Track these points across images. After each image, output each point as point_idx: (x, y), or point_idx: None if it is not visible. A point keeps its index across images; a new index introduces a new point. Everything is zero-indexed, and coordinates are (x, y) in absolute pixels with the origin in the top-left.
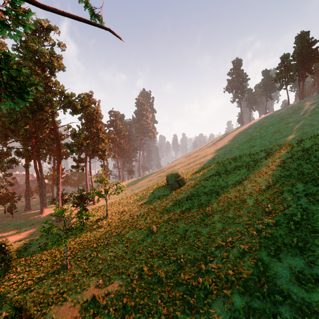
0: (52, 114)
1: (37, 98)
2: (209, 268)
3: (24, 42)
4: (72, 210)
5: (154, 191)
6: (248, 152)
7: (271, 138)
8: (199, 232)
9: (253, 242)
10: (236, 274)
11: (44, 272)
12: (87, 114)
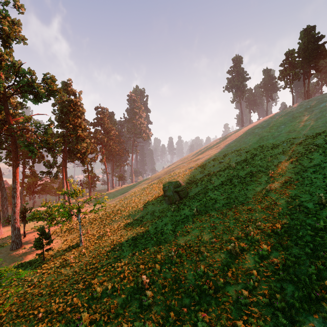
0: (4, 100)
1: None
2: None
3: None
4: None
5: (147, 205)
6: (262, 154)
7: (287, 138)
8: (225, 293)
9: None
10: None
11: None
12: (62, 106)
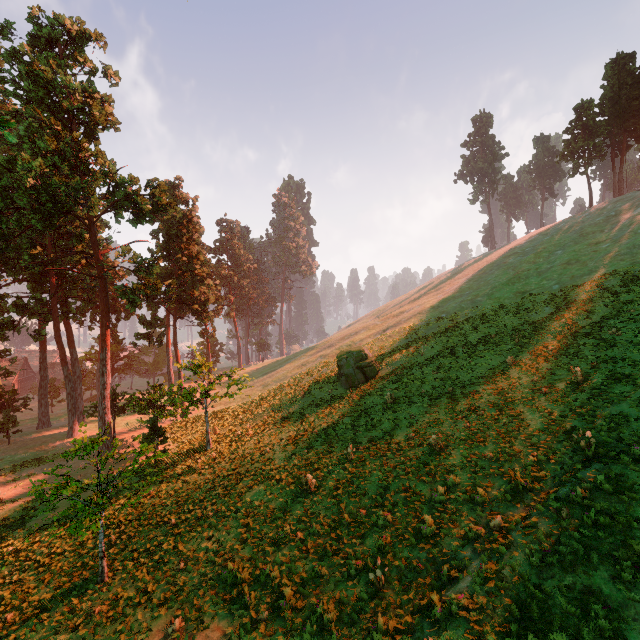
0: (90, 223)
1: (52, 186)
2: (453, 608)
3: (26, 64)
4: (135, 428)
5: (311, 390)
6: (513, 305)
7: (562, 276)
8: (417, 493)
9: (564, 537)
10: (532, 635)
11: (49, 589)
12: (169, 225)
